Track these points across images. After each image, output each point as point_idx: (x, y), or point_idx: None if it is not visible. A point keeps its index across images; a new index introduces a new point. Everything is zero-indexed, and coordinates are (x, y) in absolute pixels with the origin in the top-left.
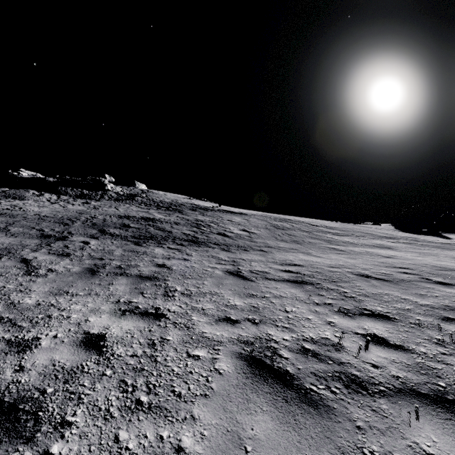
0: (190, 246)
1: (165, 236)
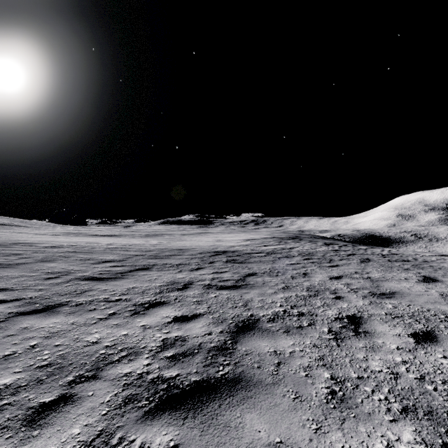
0: (24, 227)
1: (2, 224)
